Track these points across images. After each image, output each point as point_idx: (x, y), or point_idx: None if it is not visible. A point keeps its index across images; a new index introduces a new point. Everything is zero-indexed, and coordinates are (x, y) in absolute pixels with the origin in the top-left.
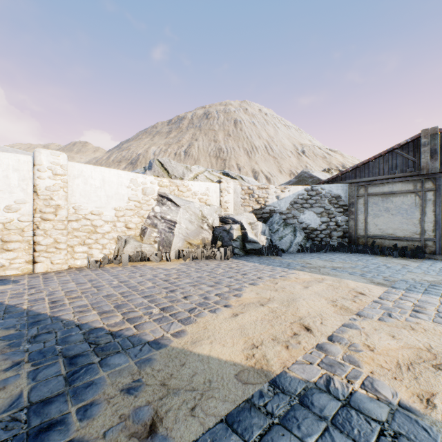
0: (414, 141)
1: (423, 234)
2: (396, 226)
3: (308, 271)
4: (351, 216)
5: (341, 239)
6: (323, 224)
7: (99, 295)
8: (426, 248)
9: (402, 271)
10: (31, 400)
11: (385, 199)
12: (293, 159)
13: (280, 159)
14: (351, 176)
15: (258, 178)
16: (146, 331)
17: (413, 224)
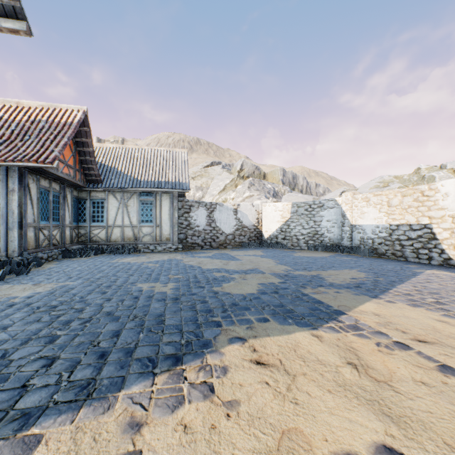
0: None
1: None
2: None
3: None
4: None
5: None
6: None
7: (454, 289)
8: None
9: None
10: (334, 284)
11: None
12: None
13: None
14: None
15: None
16: (390, 296)
17: None
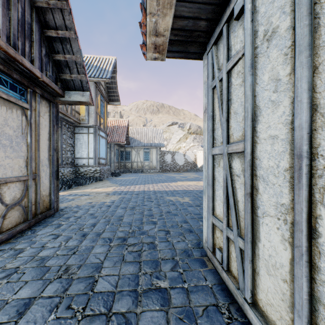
0: None
1: None
2: None
3: None
4: None
5: None
6: None
7: None
8: None
9: None
10: None
11: None
12: None
13: None
14: None
15: None
16: None
17: None
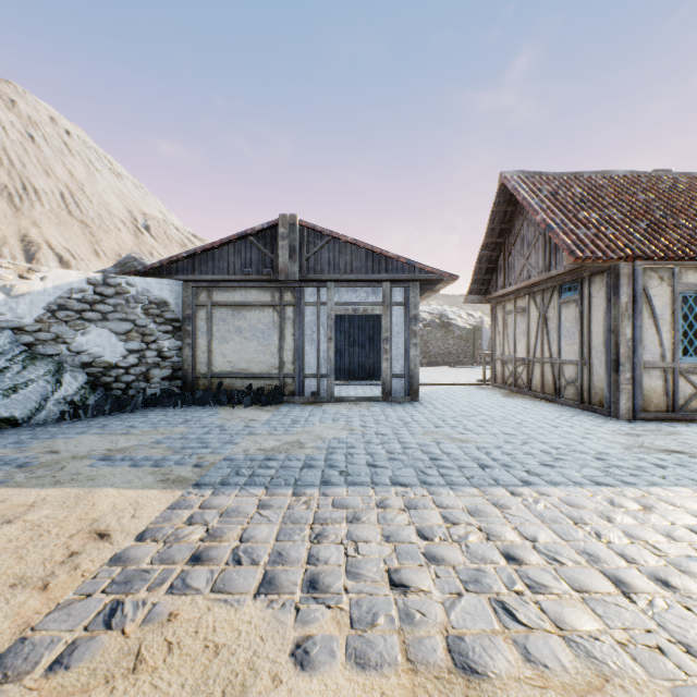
0: (272, 229)
1: (282, 368)
2: (252, 357)
3: (19, 480)
4: (188, 340)
5: (170, 383)
6: (133, 354)
7: None
8: (286, 388)
9: (240, 434)
10: None
11: (238, 313)
12: (126, 236)
13: (97, 230)
14: (187, 268)
15: (38, 257)
16: None
17: (271, 354)
